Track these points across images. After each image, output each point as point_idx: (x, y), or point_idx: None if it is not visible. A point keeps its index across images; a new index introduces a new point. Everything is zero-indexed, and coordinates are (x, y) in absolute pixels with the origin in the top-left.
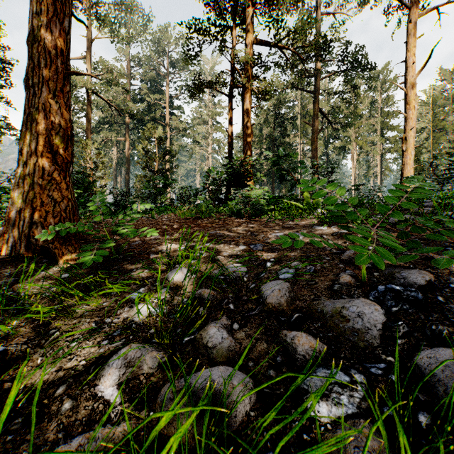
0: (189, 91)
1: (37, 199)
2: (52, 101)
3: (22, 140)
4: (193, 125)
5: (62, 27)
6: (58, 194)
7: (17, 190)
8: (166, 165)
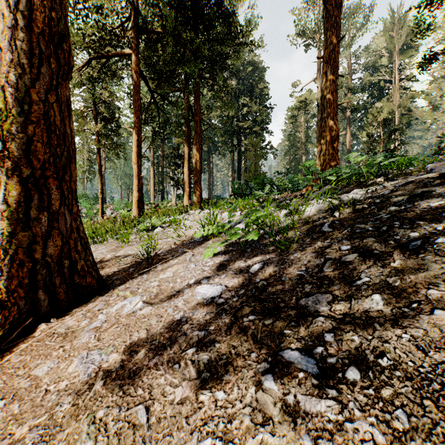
0: (418, 69)
1: (327, 165)
2: (332, 121)
3: (319, 142)
4: (430, 90)
5: (335, 85)
6: (335, 161)
7: (318, 163)
8: (391, 146)
